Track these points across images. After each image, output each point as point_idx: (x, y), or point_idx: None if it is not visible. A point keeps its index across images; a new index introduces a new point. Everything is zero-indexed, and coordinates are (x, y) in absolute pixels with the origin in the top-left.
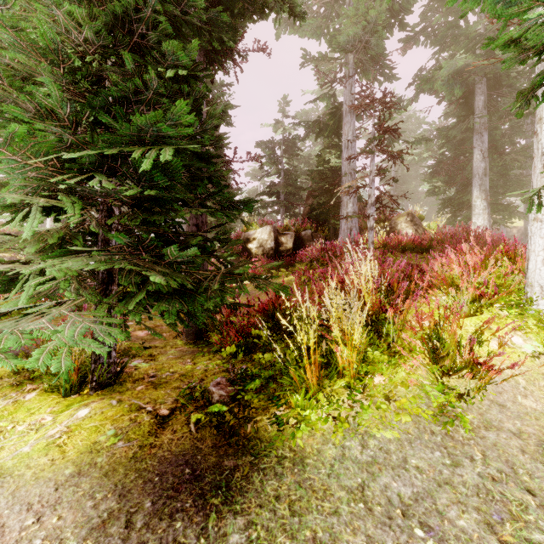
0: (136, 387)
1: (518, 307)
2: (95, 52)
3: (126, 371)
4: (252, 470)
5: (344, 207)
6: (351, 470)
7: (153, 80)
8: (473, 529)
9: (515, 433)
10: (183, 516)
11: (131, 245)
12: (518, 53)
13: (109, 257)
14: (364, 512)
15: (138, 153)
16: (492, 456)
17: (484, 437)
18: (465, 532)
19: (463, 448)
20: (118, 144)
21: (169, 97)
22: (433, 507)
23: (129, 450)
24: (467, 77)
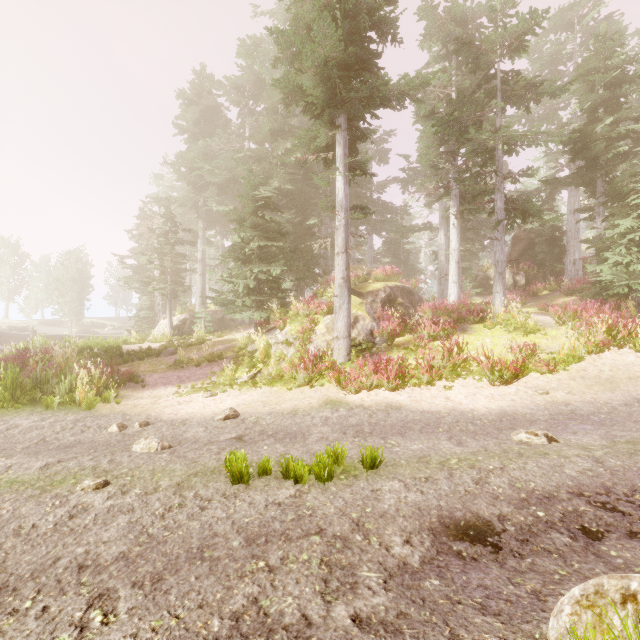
0: None
1: None
2: None
3: None
4: None
5: (571, 255)
6: None
7: None
8: None
9: None
10: None
11: None
12: None
13: None
14: None
15: None
16: None
17: None
18: None
19: None
20: None
21: None
22: None
23: None
24: None
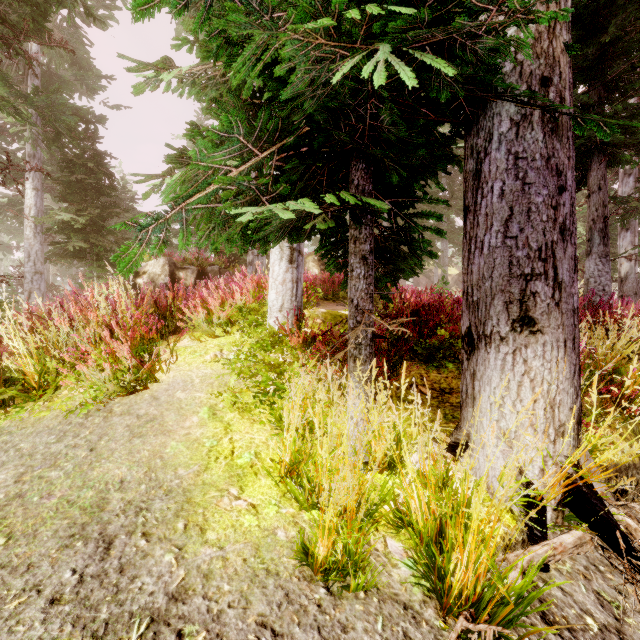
0: None
1: (254, 326)
2: None
3: None
4: None
5: None
6: None
7: None
8: (5, 478)
9: (139, 416)
10: None
11: None
12: (211, 104)
13: None
14: None
15: None
16: (97, 432)
17: (110, 421)
18: None
19: (81, 430)
20: None
21: None
22: None
23: None
24: None
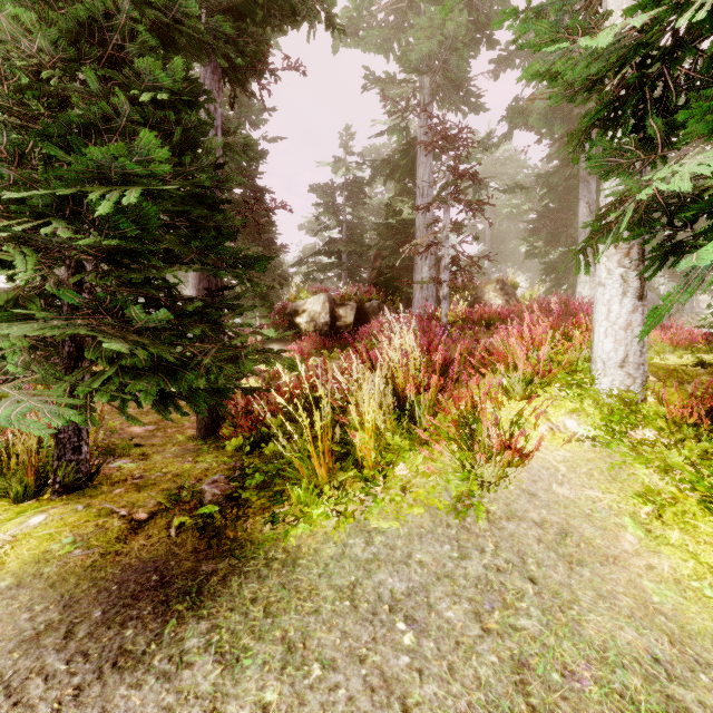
0: (114, 490)
1: (578, 386)
2: (55, 66)
3: (104, 473)
4: (232, 574)
5: (418, 271)
6: (347, 568)
7: (124, 104)
8: (459, 619)
9: (537, 523)
10: (137, 623)
11: (88, 306)
12: (565, 88)
13: (68, 323)
14: (347, 610)
15: (96, 194)
16: (505, 546)
17: (503, 528)
18: (450, 622)
19: (477, 540)
20: (78, 182)
21: (153, 125)
22: (424, 601)
23: (87, 559)
24: (570, 111)
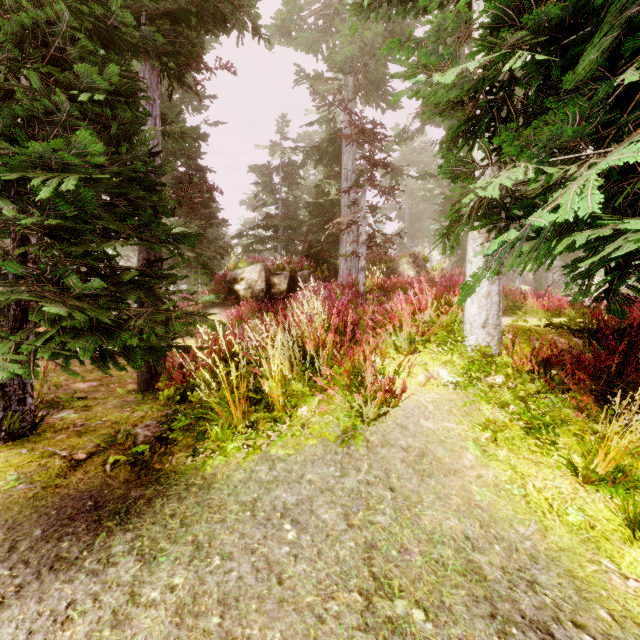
0: (56, 436)
1: (452, 343)
2: (0, 63)
3: (48, 422)
4: (157, 497)
5: (343, 245)
6: (251, 488)
7: (64, 102)
8: (332, 519)
9: (404, 448)
10: (72, 538)
11: (31, 276)
12: (435, 106)
13: (13, 289)
14: (248, 518)
15: (38, 180)
16: (376, 466)
17: (378, 453)
18: (325, 522)
19: (356, 462)
20: (22, 168)
21: (92, 119)
22: (308, 508)
23: (30, 491)
24: None
